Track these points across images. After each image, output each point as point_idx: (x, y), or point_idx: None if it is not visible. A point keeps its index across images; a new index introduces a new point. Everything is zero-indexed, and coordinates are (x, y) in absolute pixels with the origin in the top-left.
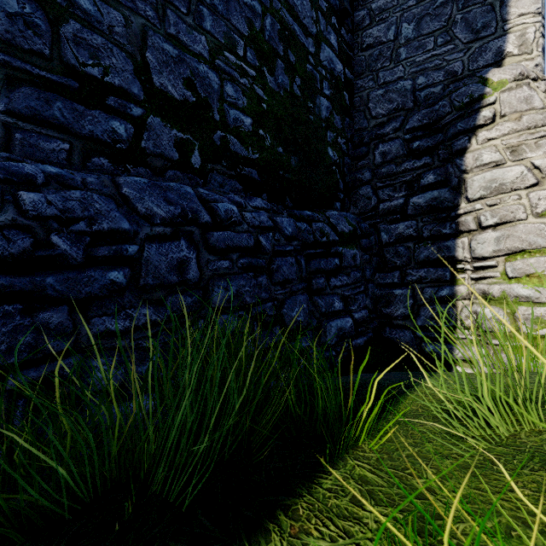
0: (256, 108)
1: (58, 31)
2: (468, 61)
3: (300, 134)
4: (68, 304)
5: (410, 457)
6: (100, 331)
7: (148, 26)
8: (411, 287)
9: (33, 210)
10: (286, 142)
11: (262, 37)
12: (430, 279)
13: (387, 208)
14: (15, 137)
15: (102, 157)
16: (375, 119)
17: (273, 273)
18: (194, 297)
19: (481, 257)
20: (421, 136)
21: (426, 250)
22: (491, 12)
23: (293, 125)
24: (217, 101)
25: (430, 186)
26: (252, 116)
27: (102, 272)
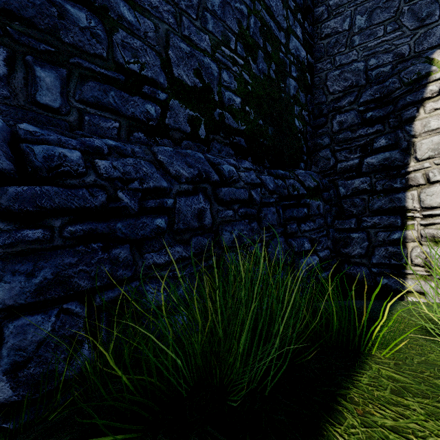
0: (243, 90)
1: (112, 39)
2: (414, 45)
3: (275, 109)
4: (129, 243)
5: (421, 364)
6: (150, 264)
7: (170, 31)
8: (366, 232)
9: (106, 173)
10: (264, 115)
11: (248, 33)
12: (383, 225)
13: (344, 167)
14: (85, 119)
15: (140, 132)
16: (332, 95)
17: (261, 220)
18: (209, 238)
19: (430, 206)
20: (373, 107)
21: (380, 201)
22: (435, 3)
23: (270, 102)
24: (217, 85)
25: (382, 148)
26: (240, 96)
27: (151, 219)
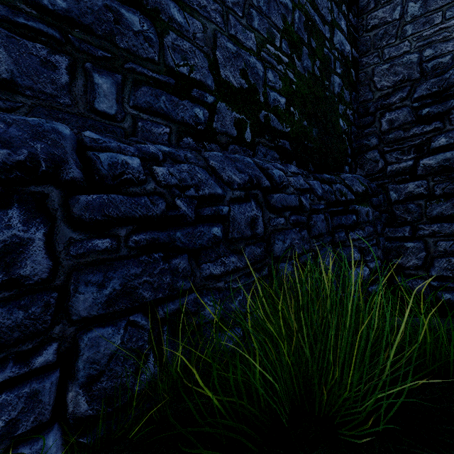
0: (288, 89)
1: (163, 42)
2: None
3: (319, 108)
4: (187, 253)
5: None
6: (207, 274)
7: (217, 30)
8: (423, 241)
9: (164, 180)
10: (309, 116)
11: (292, 29)
12: (444, 233)
13: (395, 170)
14: (138, 125)
15: (189, 137)
16: (380, 91)
17: (311, 228)
18: (262, 248)
19: None
20: (430, 103)
21: (439, 207)
22: None
23: (314, 102)
24: (262, 85)
25: (441, 148)
26: (285, 96)
27: (208, 228)
